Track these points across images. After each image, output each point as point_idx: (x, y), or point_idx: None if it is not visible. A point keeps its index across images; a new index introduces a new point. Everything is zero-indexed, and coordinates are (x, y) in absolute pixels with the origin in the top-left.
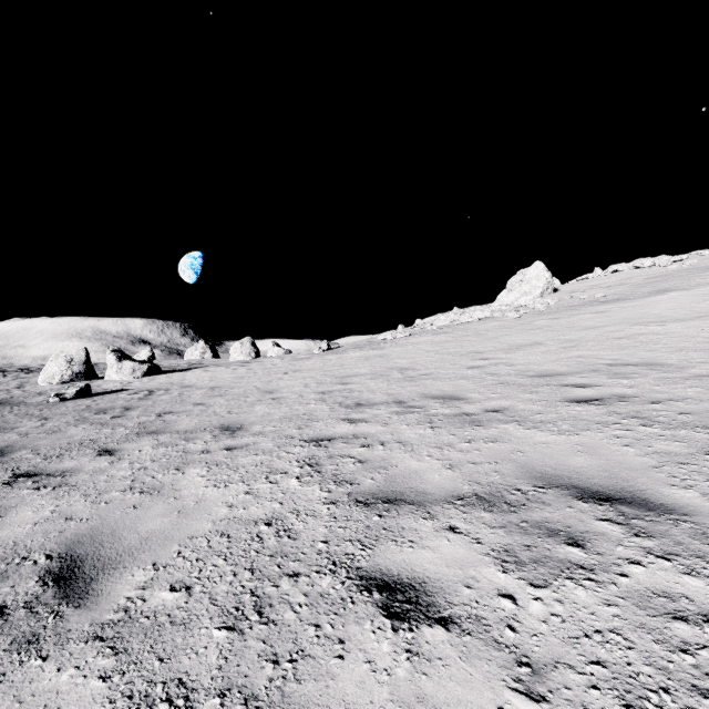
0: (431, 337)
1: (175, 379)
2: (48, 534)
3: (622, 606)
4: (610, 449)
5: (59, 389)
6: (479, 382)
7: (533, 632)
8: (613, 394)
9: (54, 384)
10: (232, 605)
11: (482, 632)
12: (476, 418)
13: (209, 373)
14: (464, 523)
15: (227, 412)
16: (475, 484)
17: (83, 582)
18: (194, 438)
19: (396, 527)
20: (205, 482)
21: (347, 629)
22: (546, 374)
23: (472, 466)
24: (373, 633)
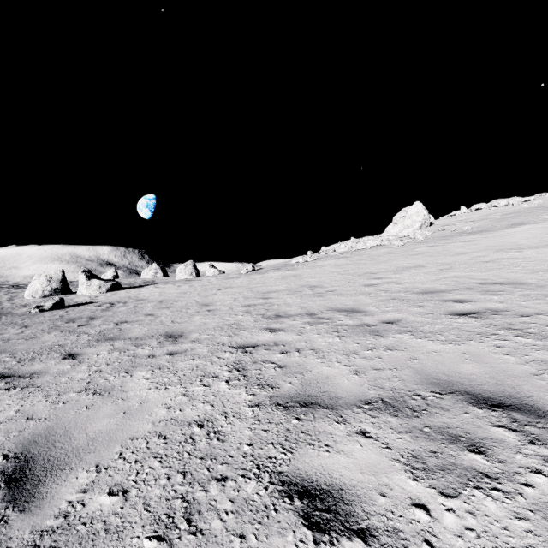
0: (334, 261)
1: (132, 294)
2: (9, 433)
3: (532, 520)
4: (493, 357)
5: (40, 302)
6: (375, 298)
7: (450, 547)
8: (487, 309)
9: (37, 298)
10: (163, 511)
11: (400, 547)
12: (375, 328)
13: (159, 289)
14: (373, 427)
15: (171, 322)
16: (380, 389)
17: (31, 483)
18: (143, 344)
19: (312, 431)
20: (149, 384)
21: (270, 541)
22: (429, 291)
23: (376, 372)
24: (296, 546)
